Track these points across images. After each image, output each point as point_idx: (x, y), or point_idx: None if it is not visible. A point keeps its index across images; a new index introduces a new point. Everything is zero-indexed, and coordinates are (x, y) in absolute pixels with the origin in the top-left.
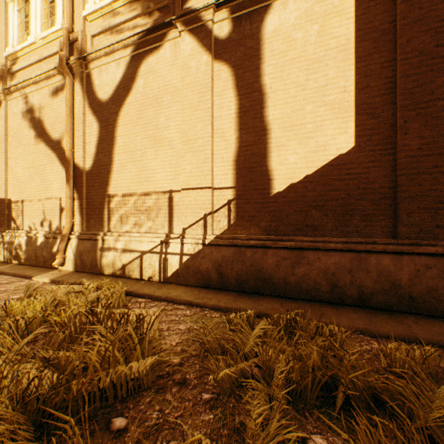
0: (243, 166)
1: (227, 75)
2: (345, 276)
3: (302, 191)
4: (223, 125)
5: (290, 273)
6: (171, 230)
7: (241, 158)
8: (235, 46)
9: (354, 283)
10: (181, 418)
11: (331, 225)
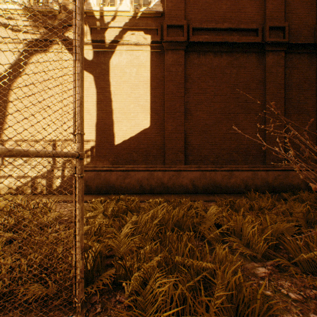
0: (100, 129)
1: (91, 80)
2: (145, 181)
3: (129, 144)
4: (89, 106)
5: (123, 182)
6: (55, 163)
7: (99, 125)
8: (96, 66)
9: (148, 184)
10: (72, 228)
11: (141, 160)
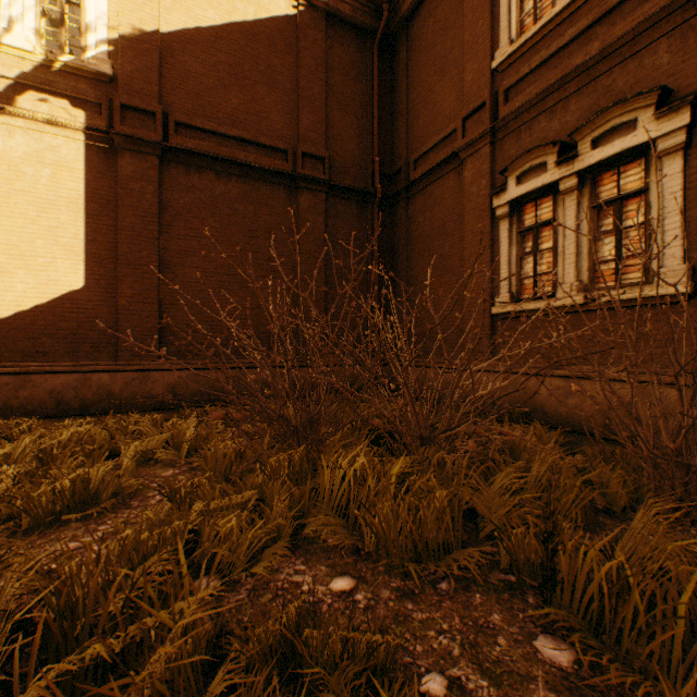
0: None
1: None
2: (71, 393)
3: (33, 320)
4: None
5: (14, 397)
6: None
7: None
8: None
9: (79, 397)
10: None
11: (65, 352)
